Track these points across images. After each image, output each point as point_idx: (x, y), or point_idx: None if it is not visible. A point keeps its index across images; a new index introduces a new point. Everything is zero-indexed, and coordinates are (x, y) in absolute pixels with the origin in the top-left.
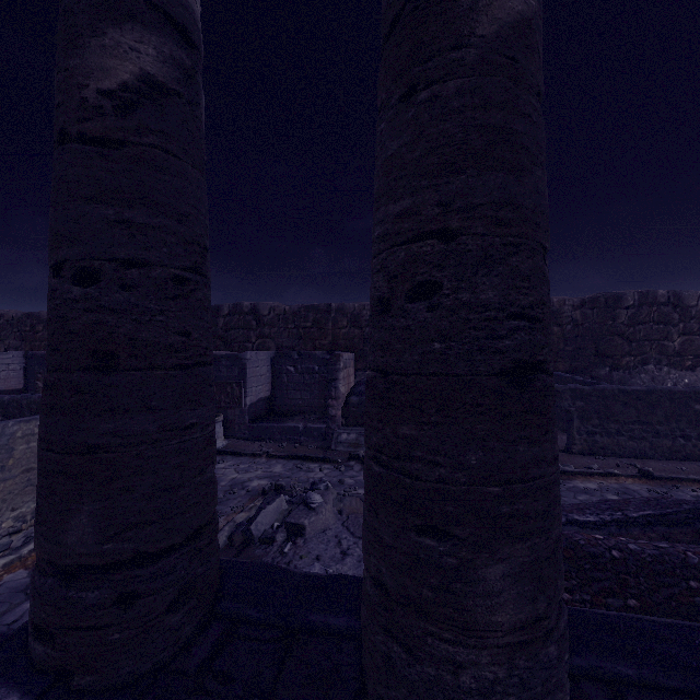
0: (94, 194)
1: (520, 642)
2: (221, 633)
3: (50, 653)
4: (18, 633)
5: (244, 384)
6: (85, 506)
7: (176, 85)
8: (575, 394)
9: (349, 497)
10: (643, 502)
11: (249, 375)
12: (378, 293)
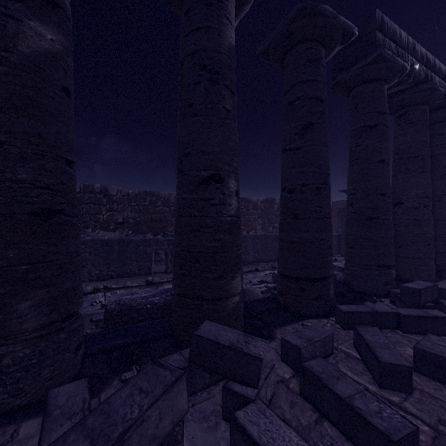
0: None
1: (41, 335)
2: None
3: None
4: None
5: None
6: None
7: None
8: (169, 242)
9: None
10: None
11: None
12: None
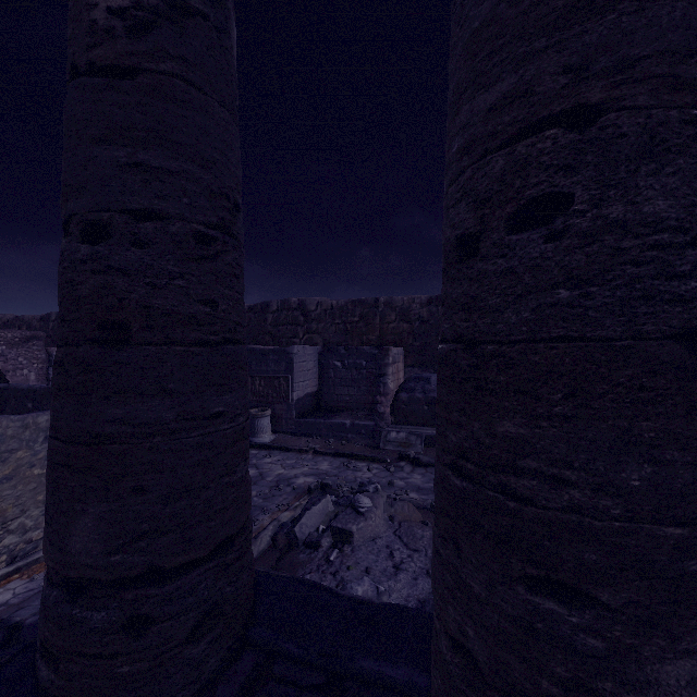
0: (104, 133)
1: None
2: (252, 669)
3: (53, 680)
4: (33, 643)
5: (291, 379)
6: (91, 508)
7: (200, 4)
8: None
9: (400, 501)
10: None
11: (296, 370)
12: (459, 231)
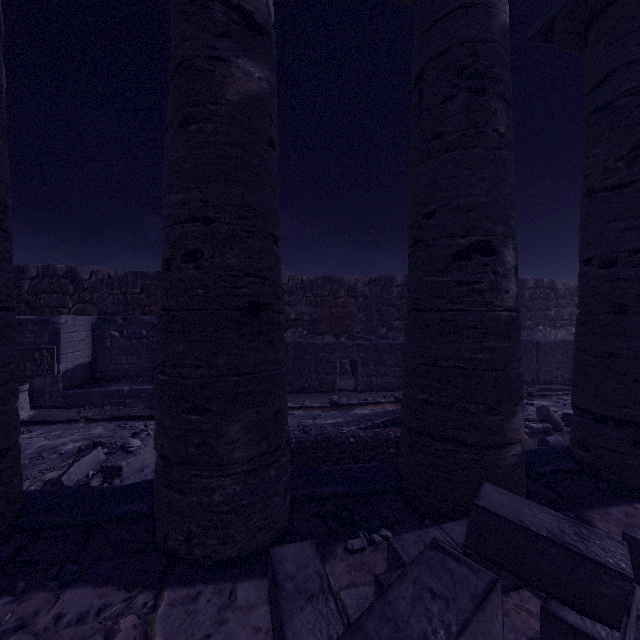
0: None
1: (251, 469)
2: (24, 540)
3: None
4: None
5: (57, 350)
6: None
7: None
8: (360, 347)
9: None
10: (385, 413)
11: (64, 340)
12: (165, 256)
